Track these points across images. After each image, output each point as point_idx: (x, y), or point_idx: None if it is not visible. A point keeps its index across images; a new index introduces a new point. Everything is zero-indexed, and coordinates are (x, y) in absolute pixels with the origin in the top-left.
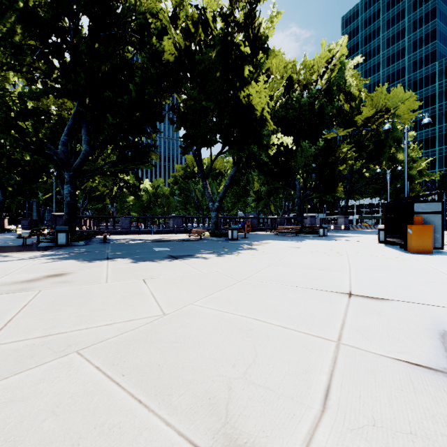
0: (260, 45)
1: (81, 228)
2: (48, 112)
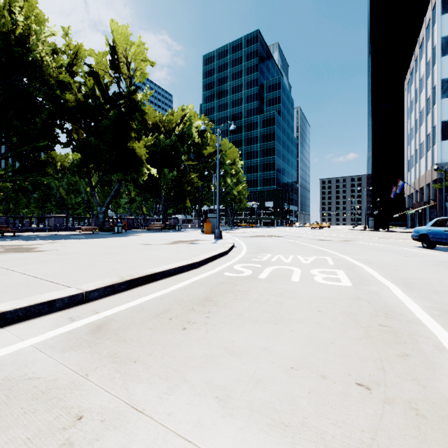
0: (137, 107)
1: None
2: None
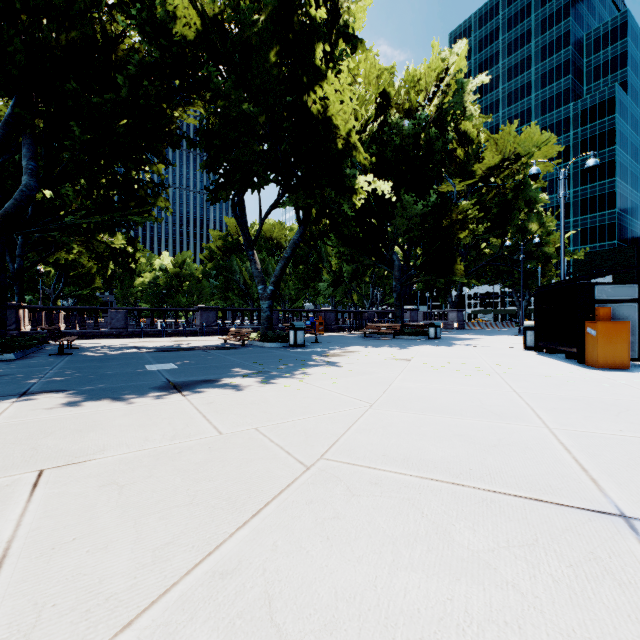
0: (341, 30)
1: (34, 328)
2: None
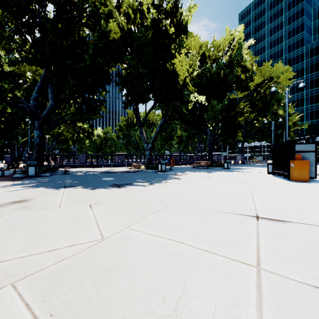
0: (182, 28)
1: (49, 163)
2: (21, 74)
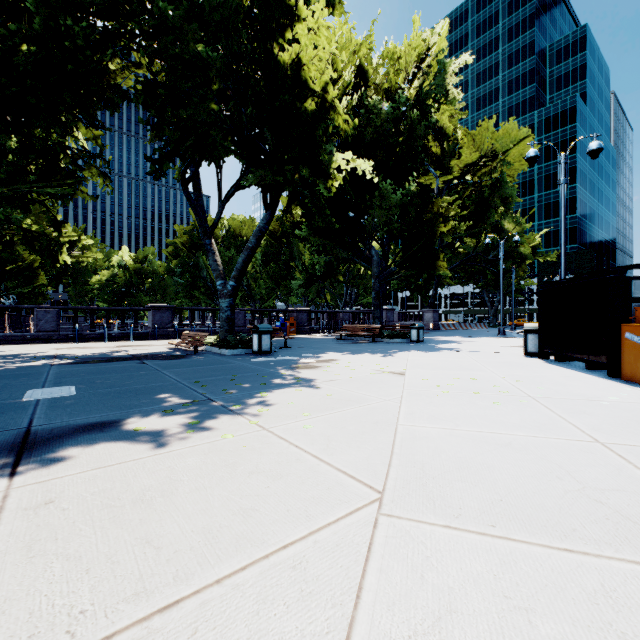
0: None
1: None
2: None
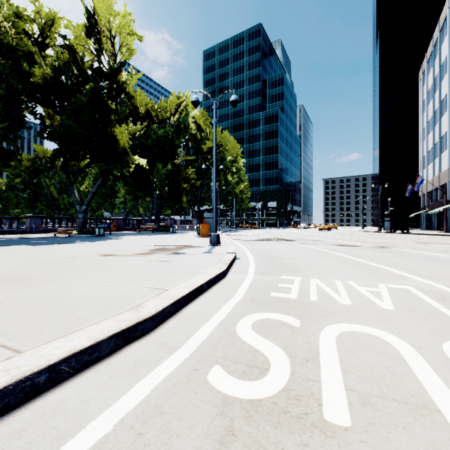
0: (123, 89)
1: None
2: None
